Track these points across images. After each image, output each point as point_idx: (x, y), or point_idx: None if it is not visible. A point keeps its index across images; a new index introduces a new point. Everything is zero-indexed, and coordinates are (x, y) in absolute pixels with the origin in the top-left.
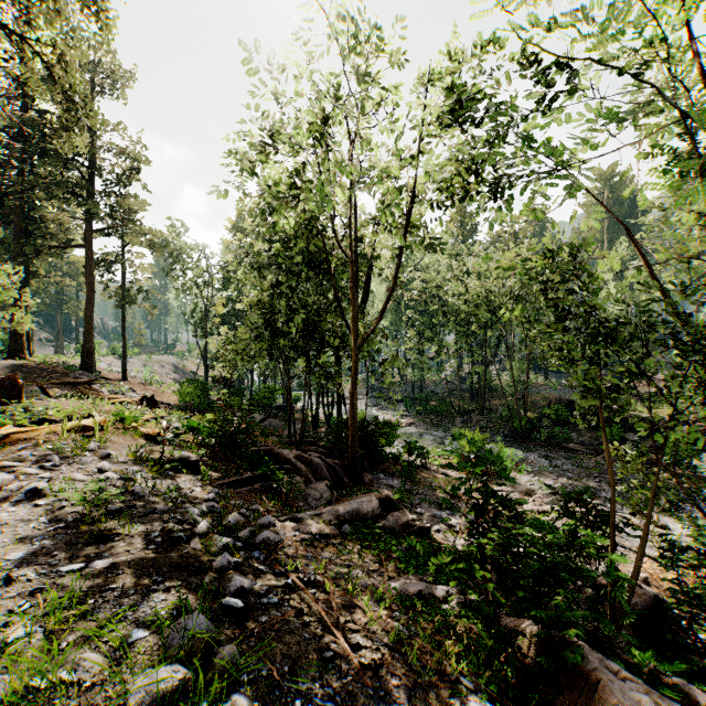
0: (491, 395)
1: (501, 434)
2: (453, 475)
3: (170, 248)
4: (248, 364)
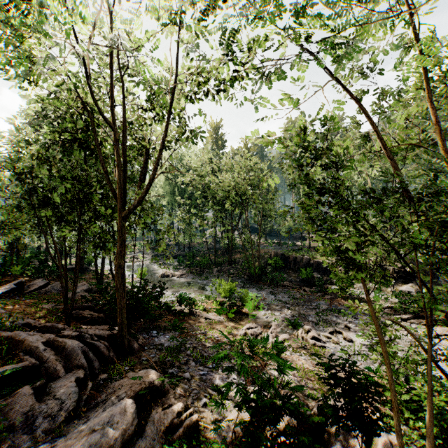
0: (235, 251)
1: (242, 278)
2: (214, 318)
3: None
4: None
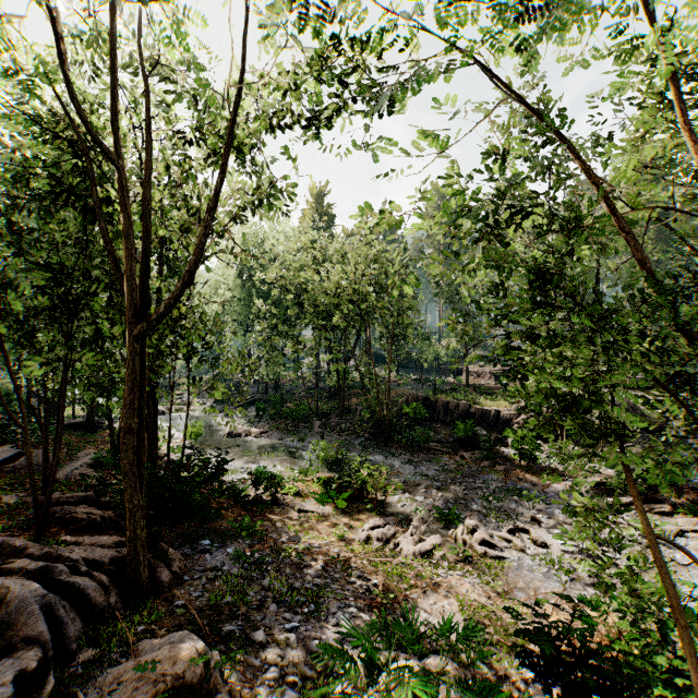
0: (349, 393)
1: (362, 437)
2: (314, 510)
3: None
4: None
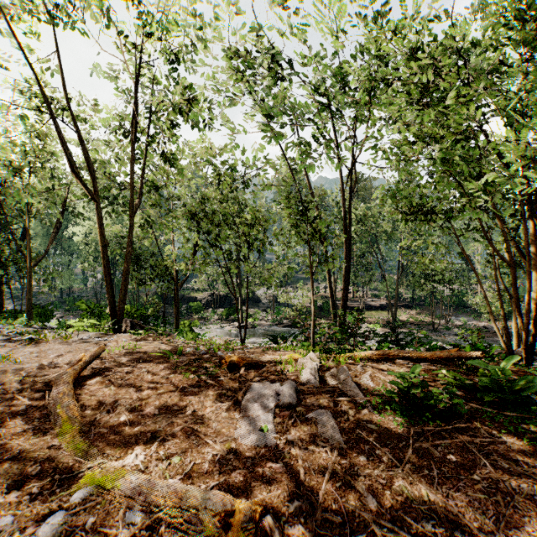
0: None
1: None
2: None
3: None
4: None
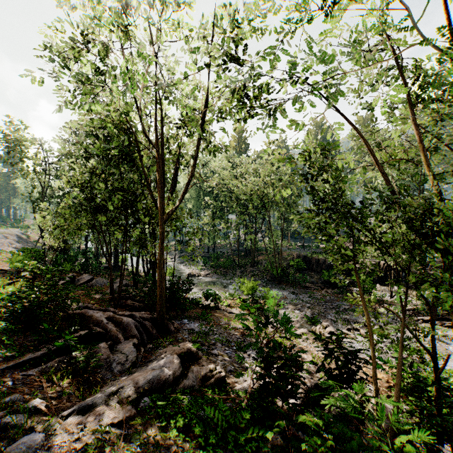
0: (258, 253)
1: (265, 279)
2: (237, 313)
3: (7, 139)
4: (67, 236)
